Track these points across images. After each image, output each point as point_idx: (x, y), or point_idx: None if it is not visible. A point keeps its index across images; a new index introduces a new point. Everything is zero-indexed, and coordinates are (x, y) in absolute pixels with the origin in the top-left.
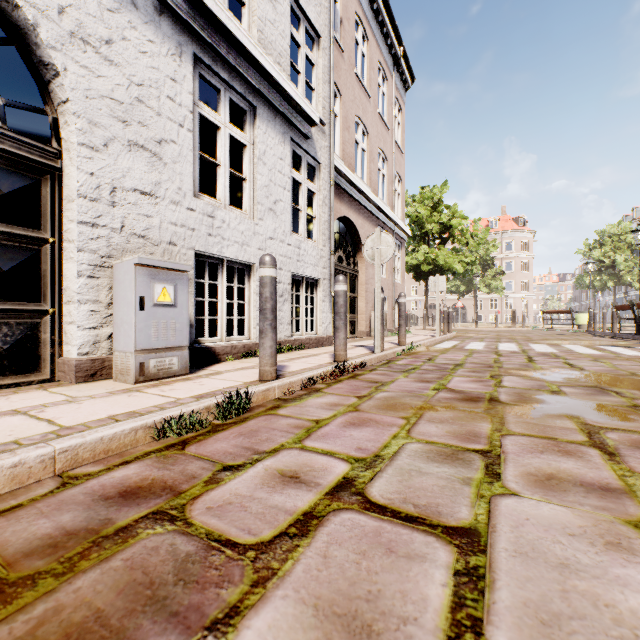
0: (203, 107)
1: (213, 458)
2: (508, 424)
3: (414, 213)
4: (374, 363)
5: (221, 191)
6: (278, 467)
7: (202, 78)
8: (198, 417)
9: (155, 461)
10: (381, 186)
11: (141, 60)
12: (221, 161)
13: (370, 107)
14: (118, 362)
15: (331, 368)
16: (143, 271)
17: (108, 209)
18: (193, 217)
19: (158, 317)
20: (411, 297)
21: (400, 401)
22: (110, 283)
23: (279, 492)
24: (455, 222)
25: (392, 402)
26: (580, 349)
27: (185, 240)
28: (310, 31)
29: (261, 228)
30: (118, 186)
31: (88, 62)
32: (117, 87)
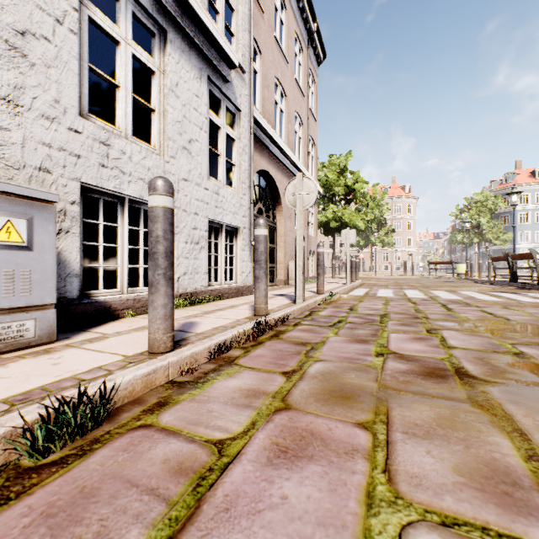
0: (95, 11)
1: None
2: (533, 436)
3: (324, 177)
4: (297, 315)
5: (121, 117)
6: None
7: None
8: None
9: None
10: (297, 147)
11: None
12: (121, 82)
13: (288, 72)
14: None
15: (250, 326)
16: None
17: None
18: (78, 141)
19: None
20: None
21: (344, 381)
22: None
23: None
24: (358, 186)
25: (334, 384)
26: (478, 296)
27: (65, 168)
28: None
29: (173, 167)
30: None
31: None
32: None
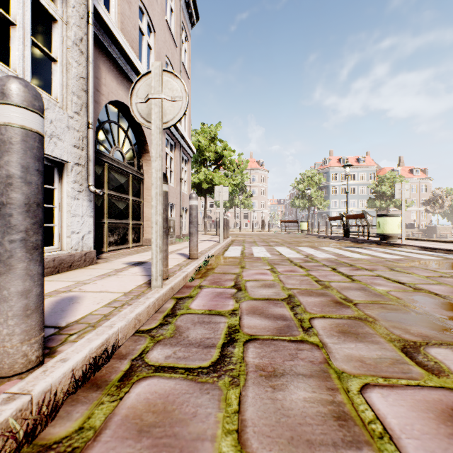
0: None
1: None
2: None
3: (197, 142)
4: (146, 319)
5: None
6: None
7: None
8: None
9: None
10: None
11: None
12: None
13: (157, 6)
14: None
15: None
16: None
17: None
18: None
19: None
20: None
21: None
22: None
23: None
24: (226, 153)
25: None
26: (343, 252)
27: None
28: None
29: None
30: None
31: None
32: None
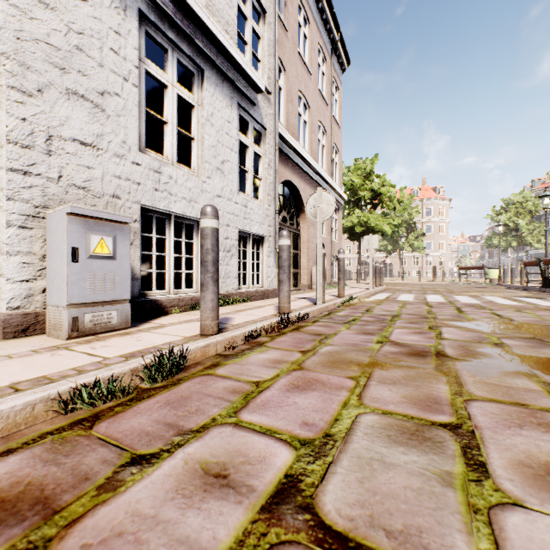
0: (150, 64)
1: (123, 442)
2: (466, 385)
3: (349, 182)
4: (316, 314)
5: (168, 148)
6: (202, 457)
7: (149, 36)
8: (122, 381)
9: (46, 449)
10: (321, 155)
11: (81, 8)
12: (168, 119)
13: (311, 84)
14: (51, 316)
15: (275, 320)
16: (77, 221)
17: (43, 157)
18: (139, 171)
19: (94, 269)
20: (346, 255)
21: (346, 356)
22: (45, 234)
23: (196, 507)
24: (384, 190)
25: (337, 358)
26: (500, 300)
27: (130, 194)
28: (256, 6)
29: (209, 186)
30: (55, 134)
31: (19, 2)
32: (54, 32)
